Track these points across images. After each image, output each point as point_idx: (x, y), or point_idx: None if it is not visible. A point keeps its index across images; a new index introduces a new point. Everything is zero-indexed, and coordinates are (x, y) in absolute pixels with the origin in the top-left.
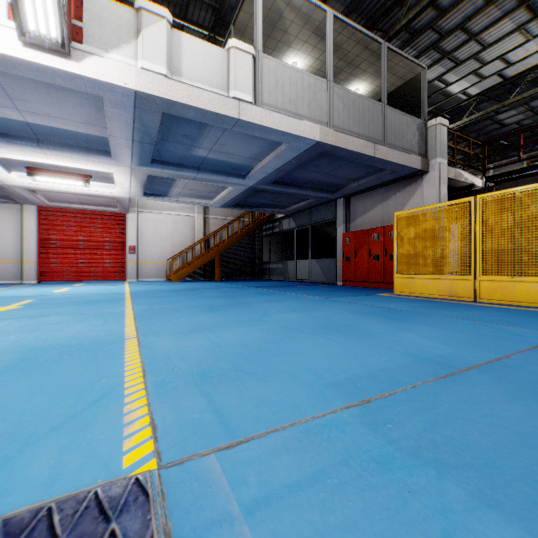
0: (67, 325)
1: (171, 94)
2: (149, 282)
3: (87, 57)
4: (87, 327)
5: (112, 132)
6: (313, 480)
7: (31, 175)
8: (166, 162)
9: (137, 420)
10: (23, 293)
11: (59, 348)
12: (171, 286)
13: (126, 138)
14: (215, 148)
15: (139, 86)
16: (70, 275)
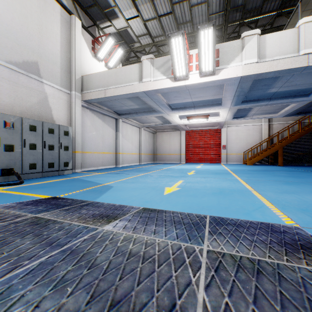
0: (220, 182)
1: (260, 70)
2: (234, 165)
3: (221, 71)
4: (229, 184)
5: (225, 95)
6: None
7: (188, 120)
8: (249, 100)
9: (281, 215)
10: (187, 167)
11: (227, 189)
12: (249, 167)
13: (231, 96)
14: (284, 85)
15: (243, 73)
16: (196, 160)
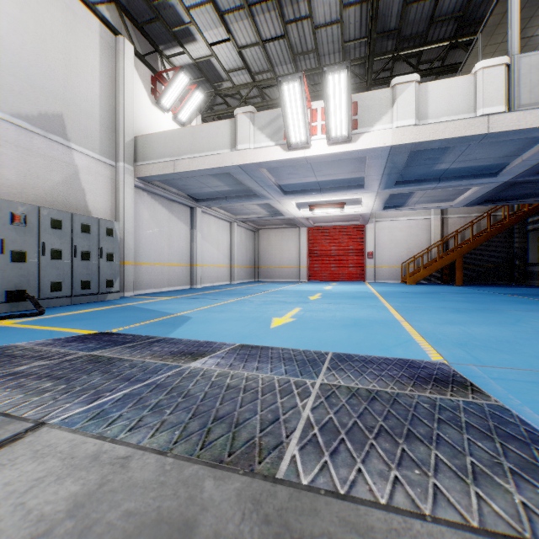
0: (358, 310)
1: (419, 137)
2: (386, 284)
3: (360, 136)
4: (370, 312)
5: (368, 173)
6: (529, 382)
7: (311, 210)
8: (407, 181)
9: (430, 351)
10: (310, 289)
11: (366, 320)
12: (408, 288)
13: (378, 174)
14: (459, 159)
15: (394, 141)
16: (326, 276)
